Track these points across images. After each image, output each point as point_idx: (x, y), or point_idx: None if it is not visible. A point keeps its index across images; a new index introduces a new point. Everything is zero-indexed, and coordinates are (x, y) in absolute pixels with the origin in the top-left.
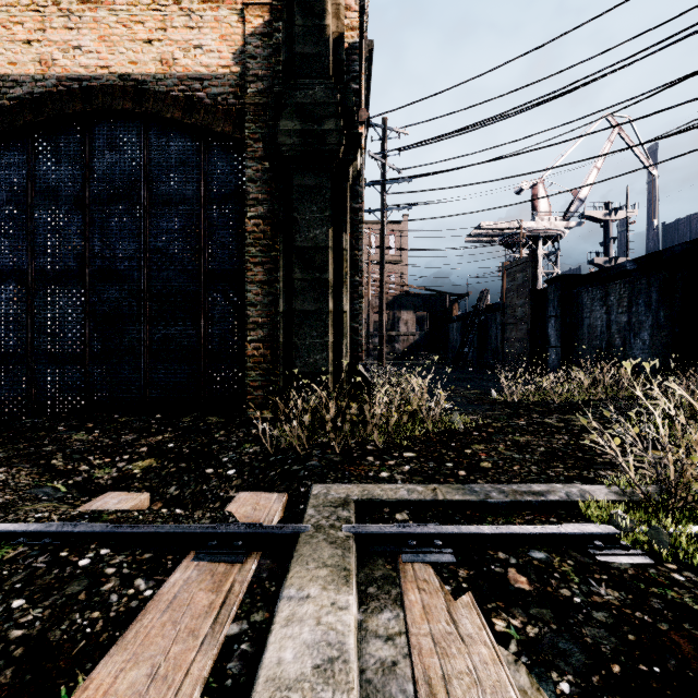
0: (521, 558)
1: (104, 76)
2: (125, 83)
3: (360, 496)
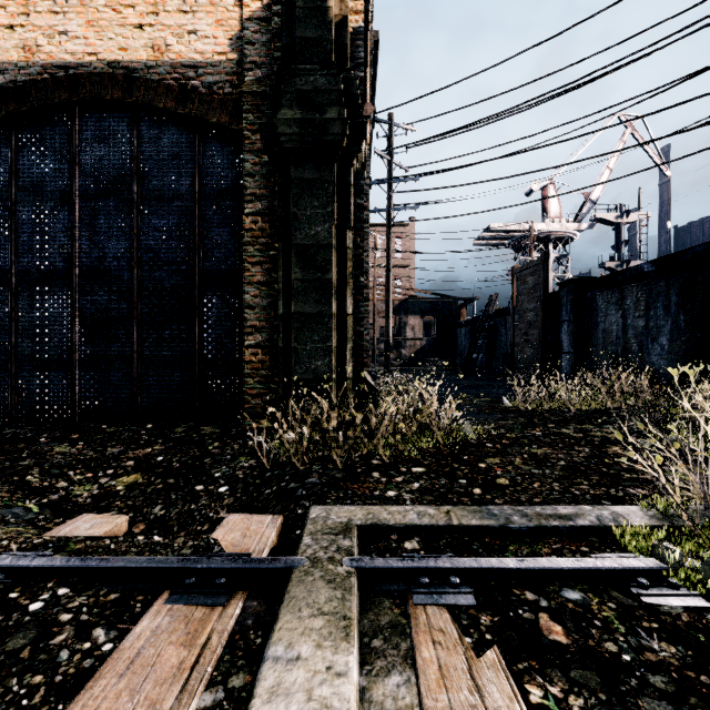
0: (553, 600)
1: (92, 64)
2: (115, 71)
3: (364, 521)
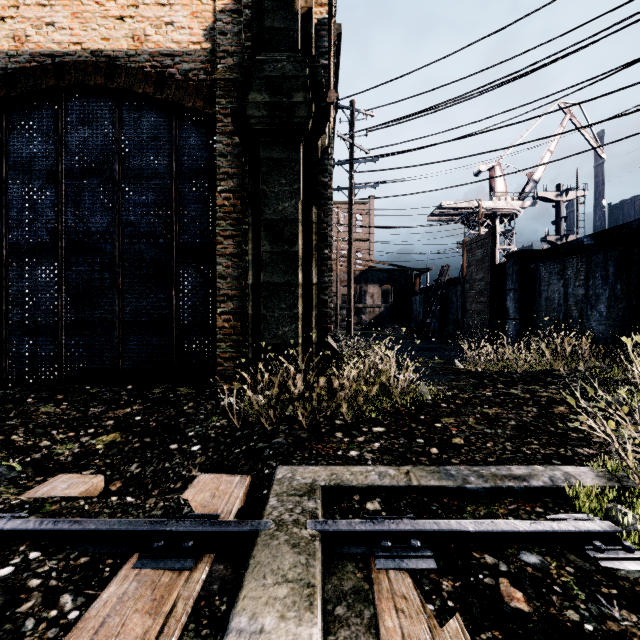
0: (512, 564)
1: (76, 52)
2: (98, 59)
3: (328, 482)
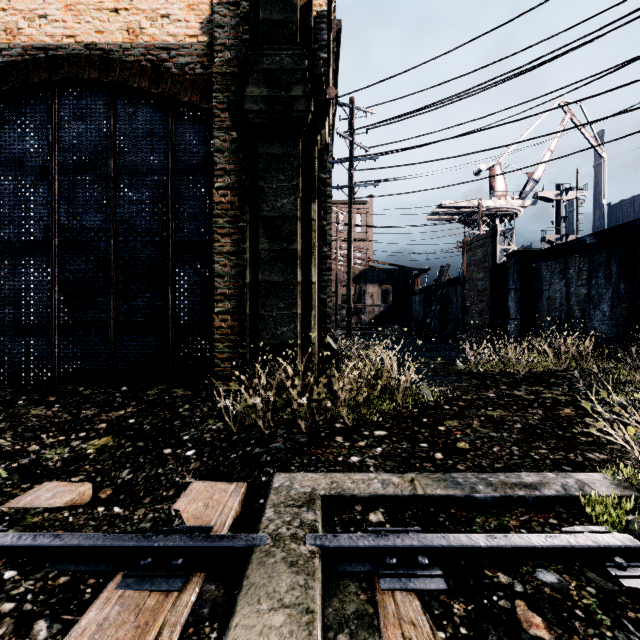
0: (528, 584)
1: (70, 46)
2: (92, 52)
3: (328, 490)
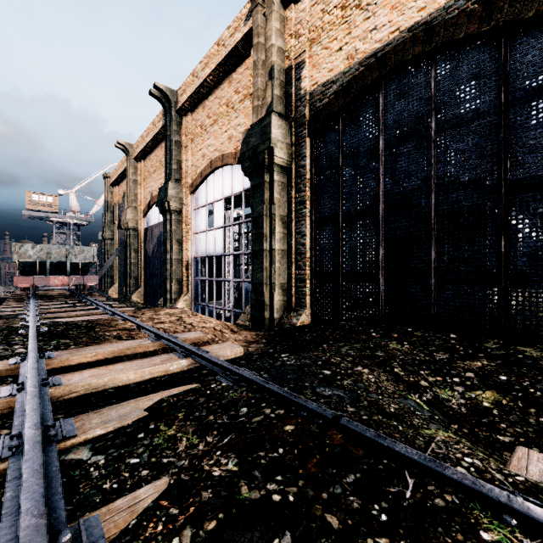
0: None
1: (394, 39)
2: (414, 32)
3: None
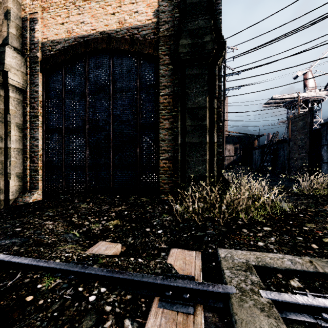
0: None
1: (93, 34)
2: (103, 35)
3: (256, 262)
